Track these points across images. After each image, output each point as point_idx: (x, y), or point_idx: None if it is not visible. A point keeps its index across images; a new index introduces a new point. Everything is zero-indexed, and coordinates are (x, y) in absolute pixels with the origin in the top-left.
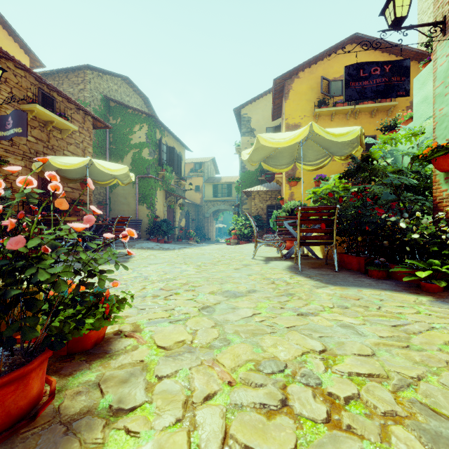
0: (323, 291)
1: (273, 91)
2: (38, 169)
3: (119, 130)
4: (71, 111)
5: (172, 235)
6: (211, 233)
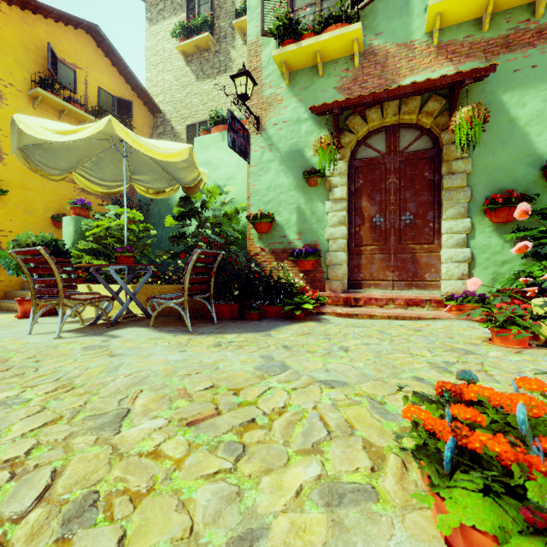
0: (283, 336)
1: None
2: None
3: None
4: None
5: None
6: None
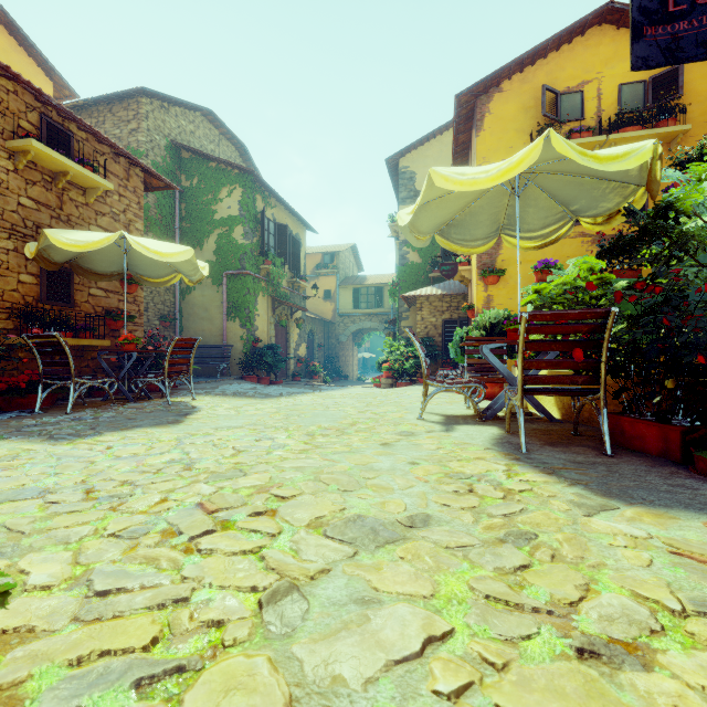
0: (611, 526)
1: (456, 118)
2: (32, 253)
3: (196, 196)
4: (103, 158)
5: (285, 371)
6: (350, 367)
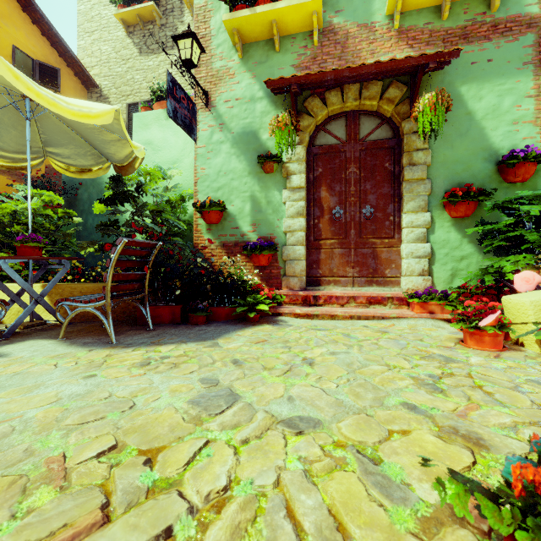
0: (234, 346)
1: None
2: None
3: None
4: None
5: None
6: None
